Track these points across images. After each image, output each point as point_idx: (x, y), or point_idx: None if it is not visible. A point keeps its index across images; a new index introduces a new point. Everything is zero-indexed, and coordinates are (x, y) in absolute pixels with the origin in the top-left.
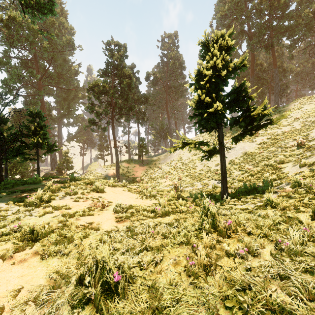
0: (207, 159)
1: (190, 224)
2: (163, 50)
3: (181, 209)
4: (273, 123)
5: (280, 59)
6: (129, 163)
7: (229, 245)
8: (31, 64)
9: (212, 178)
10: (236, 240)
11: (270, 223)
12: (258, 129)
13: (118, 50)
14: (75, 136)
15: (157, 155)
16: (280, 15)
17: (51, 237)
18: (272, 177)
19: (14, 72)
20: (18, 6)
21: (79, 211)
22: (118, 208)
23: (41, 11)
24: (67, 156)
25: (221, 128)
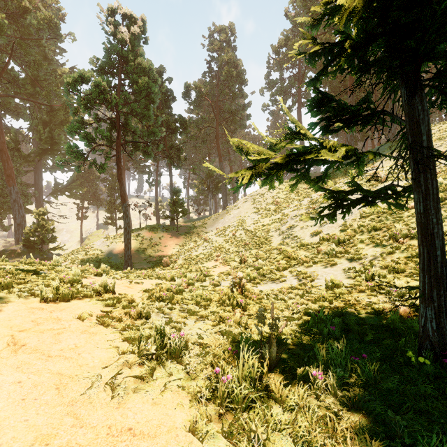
0: (332, 218)
1: None
2: (212, 51)
3: None
4: None
5: None
6: (153, 231)
7: None
8: None
9: (316, 262)
10: None
11: None
12: None
13: (130, 26)
14: (66, 187)
15: (202, 218)
16: None
17: None
18: None
19: None
20: None
21: None
22: None
23: None
24: (43, 219)
25: (423, 98)
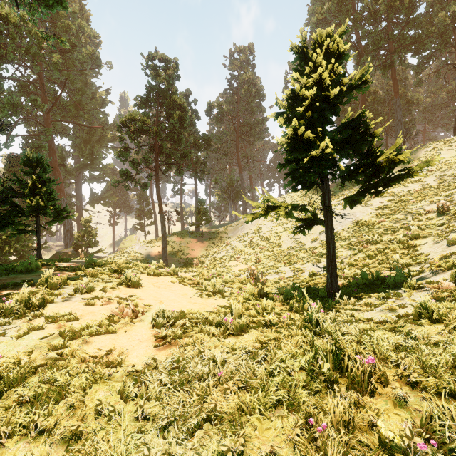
0: (303, 232)
1: (290, 356)
2: (232, 70)
3: (269, 320)
4: (411, 175)
5: (402, 86)
6: (181, 236)
7: (379, 416)
8: (34, 89)
9: (308, 261)
10: (392, 403)
11: (452, 364)
12: (388, 185)
13: (166, 68)
14: (101, 196)
15: (223, 225)
16: (403, 20)
17: (28, 385)
18: (405, 260)
19: (7, 100)
20: (14, 1)
21: (92, 324)
22: (160, 319)
23: (43, 1)
24: (88, 226)
25: (327, 184)
